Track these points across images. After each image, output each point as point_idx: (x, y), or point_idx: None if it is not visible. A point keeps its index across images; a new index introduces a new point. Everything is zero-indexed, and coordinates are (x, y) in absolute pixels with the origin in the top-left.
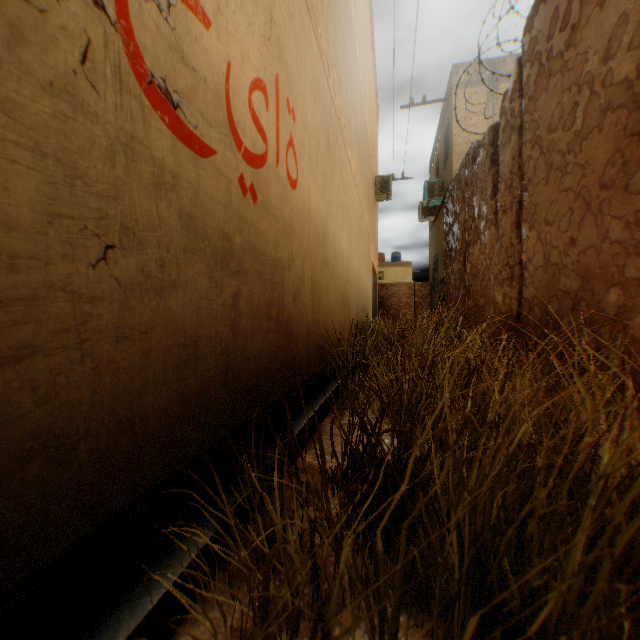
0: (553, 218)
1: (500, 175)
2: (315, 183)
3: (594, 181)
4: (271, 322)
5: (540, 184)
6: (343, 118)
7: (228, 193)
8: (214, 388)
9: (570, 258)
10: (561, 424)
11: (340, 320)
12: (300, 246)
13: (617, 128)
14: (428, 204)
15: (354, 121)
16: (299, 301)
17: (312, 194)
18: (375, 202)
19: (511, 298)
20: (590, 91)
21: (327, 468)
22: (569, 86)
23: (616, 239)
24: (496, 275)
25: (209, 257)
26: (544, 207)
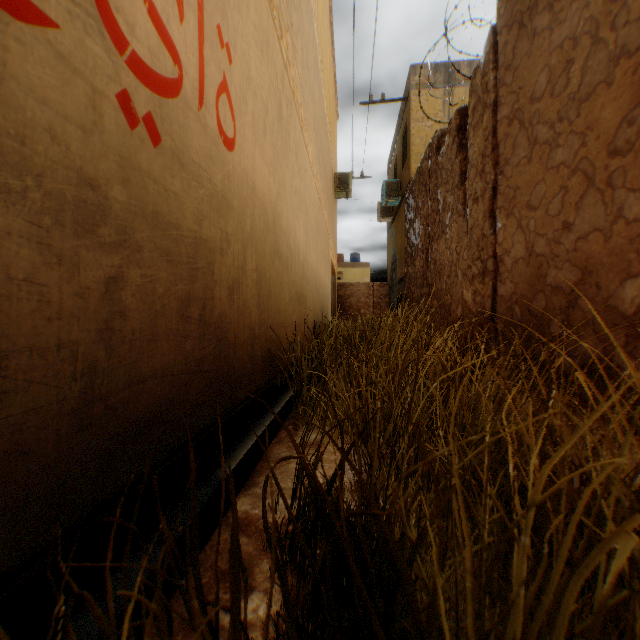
0: (539, 201)
1: (470, 160)
2: (262, 155)
3: (601, 148)
4: (190, 323)
5: (521, 164)
6: (299, 95)
7: (94, 112)
8: (55, 440)
9: (564, 246)
10: (583, 462)
11: (295, 320)
12: (240, 227)
13: (638, 75)
14: (387, 204)
15: (312, 105)
16: (238, 296)
17: (258, 167)
18: (334, 199)
19: (484, 296)
20: (593, 40)
21: (269, 521)
22: (561, 42)
23: (637, 217)
24: (465, 271)
25: (40, 208)
26: (527, 189)
